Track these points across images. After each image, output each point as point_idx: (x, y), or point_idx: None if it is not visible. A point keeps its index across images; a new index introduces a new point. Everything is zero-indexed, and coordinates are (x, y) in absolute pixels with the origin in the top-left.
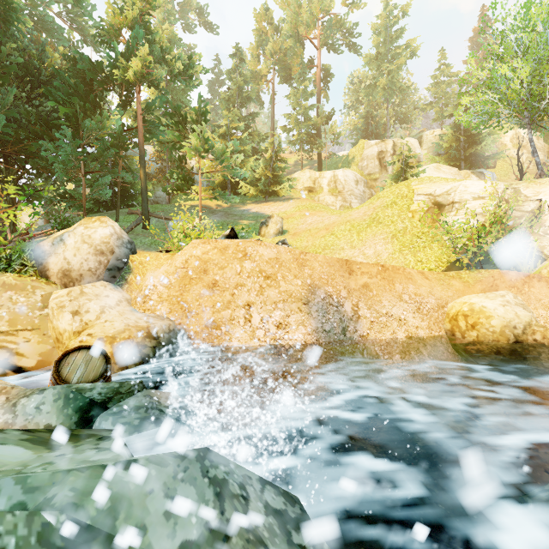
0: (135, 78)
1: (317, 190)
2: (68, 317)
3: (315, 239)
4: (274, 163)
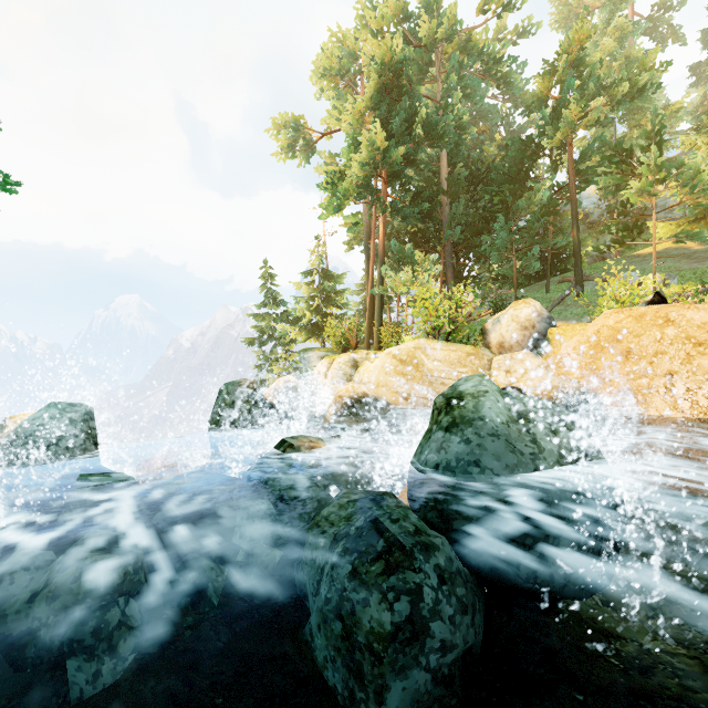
0: (565, 135)
1: None
2: (502, 374)
3: None
4: None
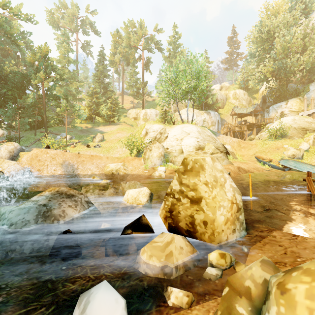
0: (39, 82)
1: (138, 119)
2: None
3: (111, 144)
4: (113, 107)
